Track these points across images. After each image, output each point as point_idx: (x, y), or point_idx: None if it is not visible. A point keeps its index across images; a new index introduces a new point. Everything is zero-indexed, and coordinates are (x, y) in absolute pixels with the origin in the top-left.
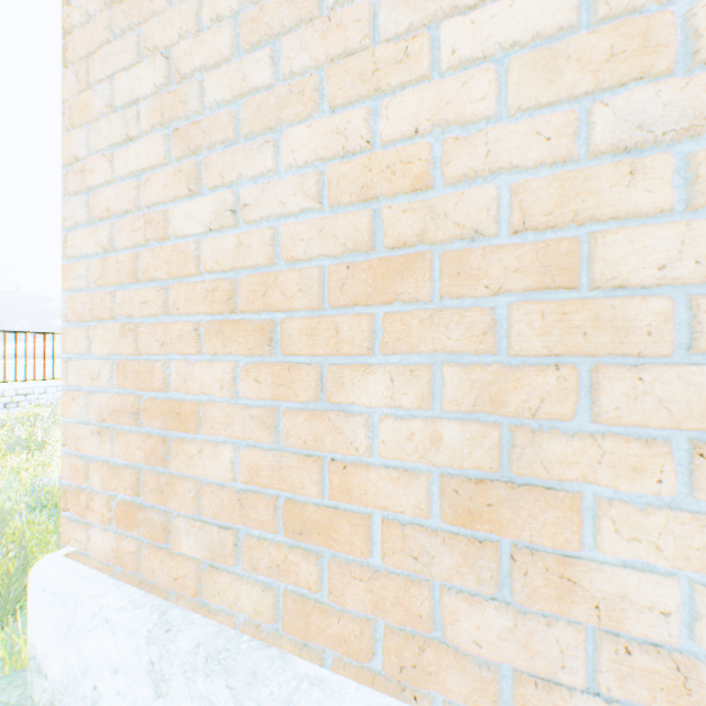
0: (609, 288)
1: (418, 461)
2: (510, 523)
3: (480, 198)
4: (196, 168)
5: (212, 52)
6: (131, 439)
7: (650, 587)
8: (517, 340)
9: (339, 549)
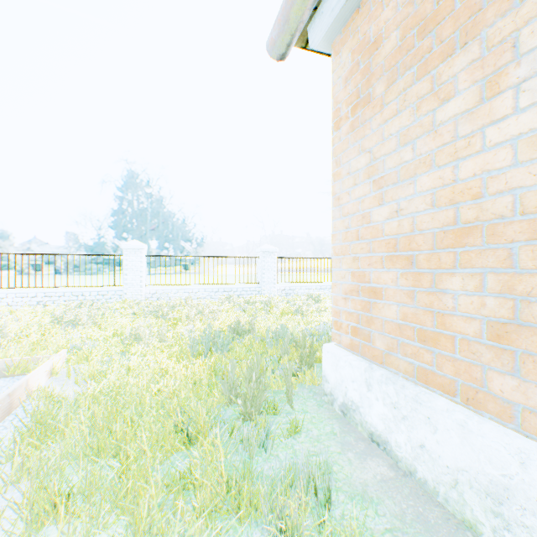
0: None
1: (474, 313)
2: (515, 340)
3: (502, 202)
4: (381, 195)
5: (387, 149)
6: (356, 301)
7: None
8: (520, 262)
9: (439, 348)
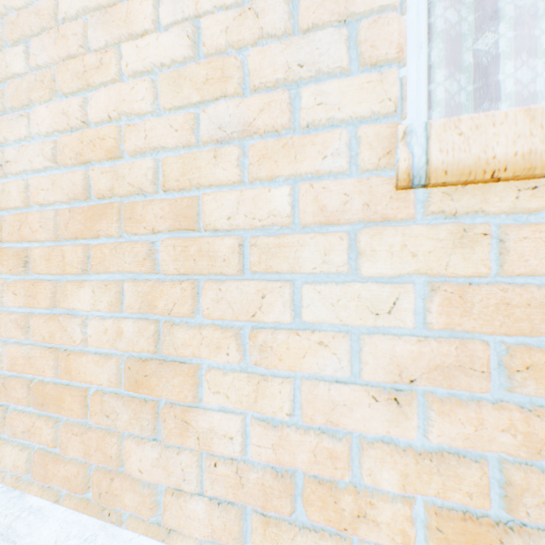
0: (212, 230)
1: (110, 348)
2: (157, 387)
3: (143, 167)
4: None
5: None
6: None
7: (226, 422)
8: (163, 264)
9: (65, 414)
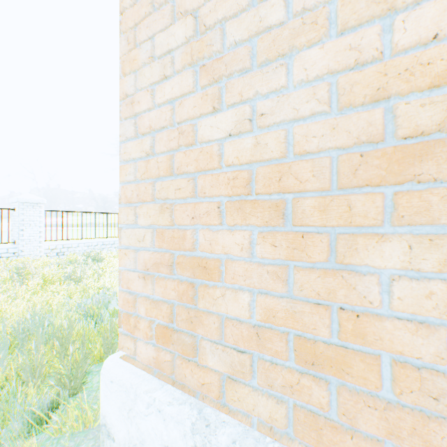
0: None
1: (438, 317)
2: None
3: None
4: (218, 91)
5: (232, 6)
6: (167, 283)
7: None
8: None
9: (351, 381)
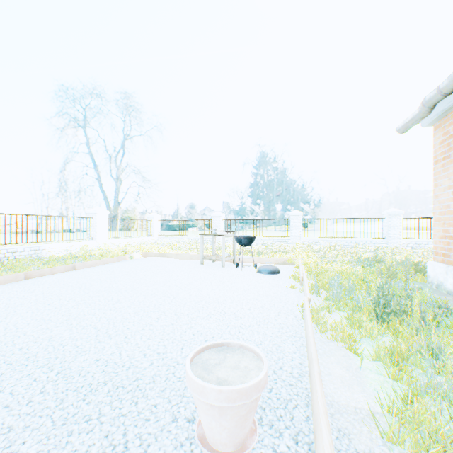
0: None
1: None
2: None
3: None
4: None
5: None
6: (444, 241)
7: None
8: None
9: None
